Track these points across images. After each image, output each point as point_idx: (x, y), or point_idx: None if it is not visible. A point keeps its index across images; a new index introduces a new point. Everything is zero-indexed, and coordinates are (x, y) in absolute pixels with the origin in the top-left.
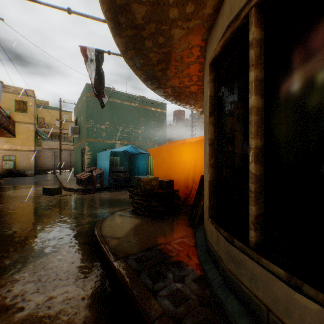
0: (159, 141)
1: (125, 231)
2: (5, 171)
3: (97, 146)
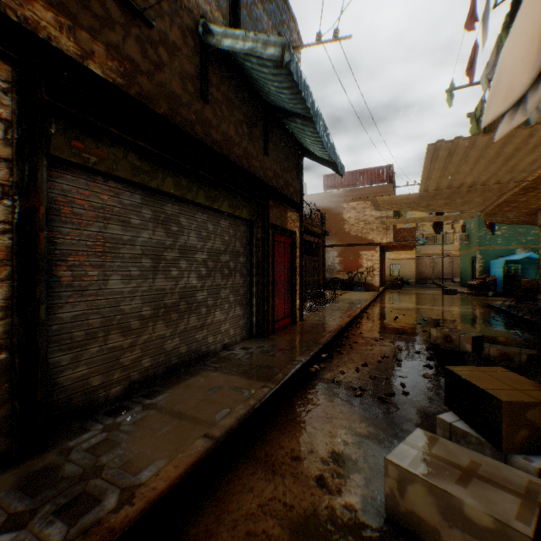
0: None
1: (504, 304)
2: (391, 278)
3: (490, 253)
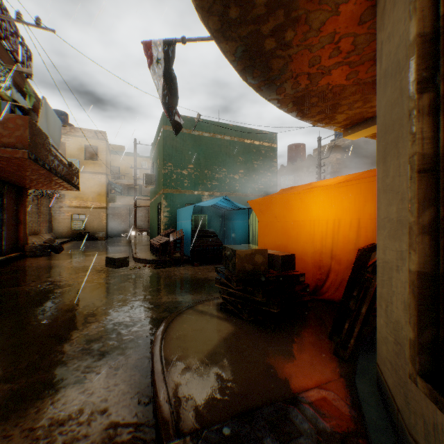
0: (266, 190)
1: (204, 350)
2: (74, 233)
3: (178, 199)
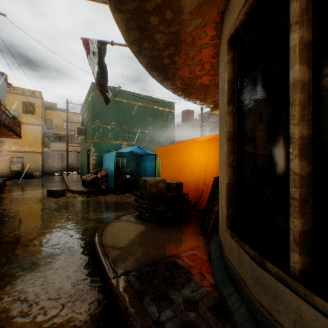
0: (167, 142)
1: (128, 239)
2: (13, 172)
3: (103, 146)
